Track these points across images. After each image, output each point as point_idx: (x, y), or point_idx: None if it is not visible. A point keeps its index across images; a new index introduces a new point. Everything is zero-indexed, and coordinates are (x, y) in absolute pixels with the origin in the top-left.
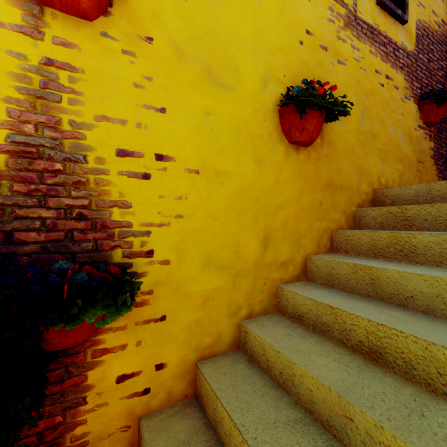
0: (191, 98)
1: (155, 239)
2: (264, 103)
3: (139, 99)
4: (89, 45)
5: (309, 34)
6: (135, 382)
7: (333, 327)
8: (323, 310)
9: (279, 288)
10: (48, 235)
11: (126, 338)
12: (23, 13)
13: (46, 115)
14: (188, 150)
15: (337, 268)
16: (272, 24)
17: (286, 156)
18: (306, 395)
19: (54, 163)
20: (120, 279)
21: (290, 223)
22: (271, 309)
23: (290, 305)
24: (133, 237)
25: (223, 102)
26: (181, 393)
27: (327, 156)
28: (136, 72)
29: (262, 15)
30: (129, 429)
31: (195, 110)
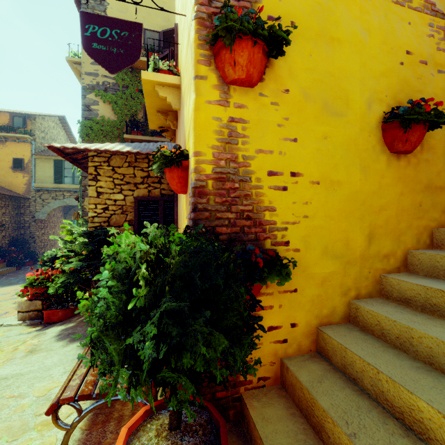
0: (314, 127)
1: (290, 233)
2: (369, 122)
3: (280, 134)
4: (252, 104)
5: (408, 54)
6: (278, 333)
7: (444, 307)
8: (433, 294)
9: (382, 277)
10: (231, 229)
11: (272, 301)
12: (220, 92)
13: (230, 154)
14: (312, 167)
15: (442, 261)
16: (375, 54)
17: (388, 164)
18: (425, 352)
19: (234, 183)
20: (276, 259)
21: (392, 221)
22: (374, 293)
23: (396, 290)
24: (277, 232)
25: (337, 127)
26: (307, 348)
27: (427, 161)
28: (279, 116)
29: (367, 50)
30: (274, 364)
31: (316, 136)
